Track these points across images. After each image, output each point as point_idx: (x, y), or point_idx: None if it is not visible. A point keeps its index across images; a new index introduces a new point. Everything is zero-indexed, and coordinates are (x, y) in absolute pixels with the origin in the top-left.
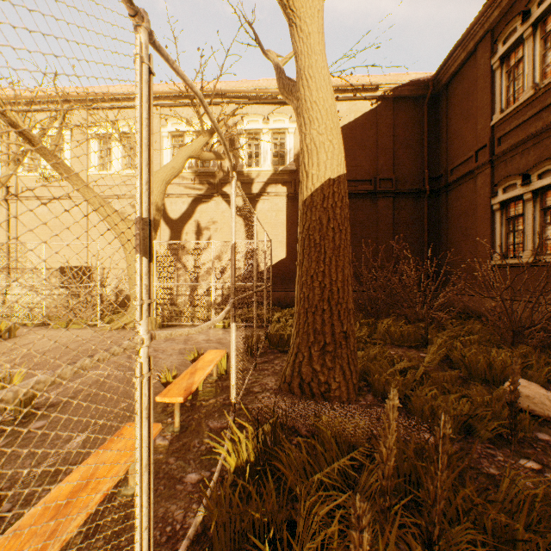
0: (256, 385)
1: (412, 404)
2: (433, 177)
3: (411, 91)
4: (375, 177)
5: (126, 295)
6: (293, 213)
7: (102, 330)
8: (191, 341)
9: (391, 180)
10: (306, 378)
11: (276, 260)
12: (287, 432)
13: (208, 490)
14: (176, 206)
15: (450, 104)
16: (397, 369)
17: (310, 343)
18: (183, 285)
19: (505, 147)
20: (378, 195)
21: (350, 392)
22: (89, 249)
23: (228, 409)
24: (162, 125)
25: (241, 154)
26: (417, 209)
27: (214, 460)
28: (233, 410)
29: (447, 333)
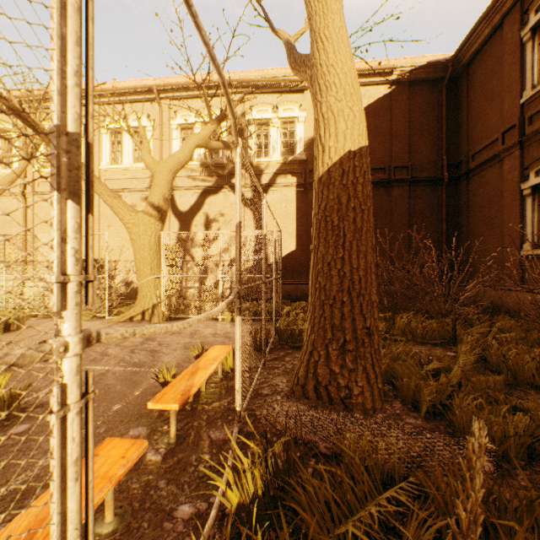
0: (265, 386)
1: (457, 418)
2: (452, 164)
3: (429, 74)
4: (389, 165)
5: (136, 288)
6: (303, 204)
7: (110, 322)
8: (197, 335)
9: (406, 168)
10: (322, 380)
11: (286, 252)
12: (304, 453)
13: (202, 538)
14: (186, 198)
15: (472, 85)
16: (425, 371)
17: (327, 341)
18: (192, 278)
19: (538, 126)
20: (392, 183)
21: (375, 398)
22: (101, 242)
23: (233, 415)
24: (171, 117)
25: (250, 145)
26: (434, 198)
27: (214, 485)
28: (238, 419)
29: (475, 330)
